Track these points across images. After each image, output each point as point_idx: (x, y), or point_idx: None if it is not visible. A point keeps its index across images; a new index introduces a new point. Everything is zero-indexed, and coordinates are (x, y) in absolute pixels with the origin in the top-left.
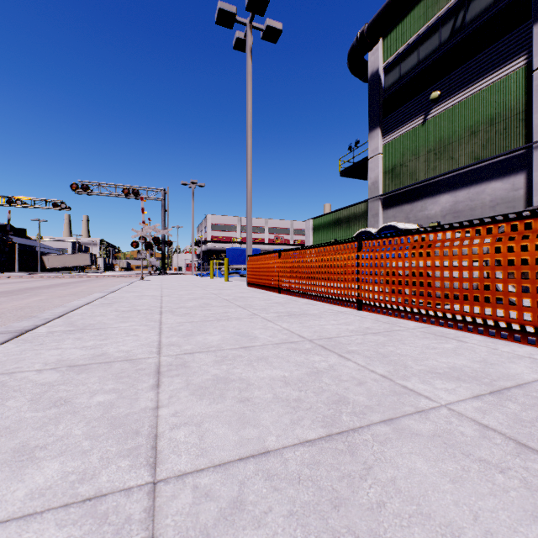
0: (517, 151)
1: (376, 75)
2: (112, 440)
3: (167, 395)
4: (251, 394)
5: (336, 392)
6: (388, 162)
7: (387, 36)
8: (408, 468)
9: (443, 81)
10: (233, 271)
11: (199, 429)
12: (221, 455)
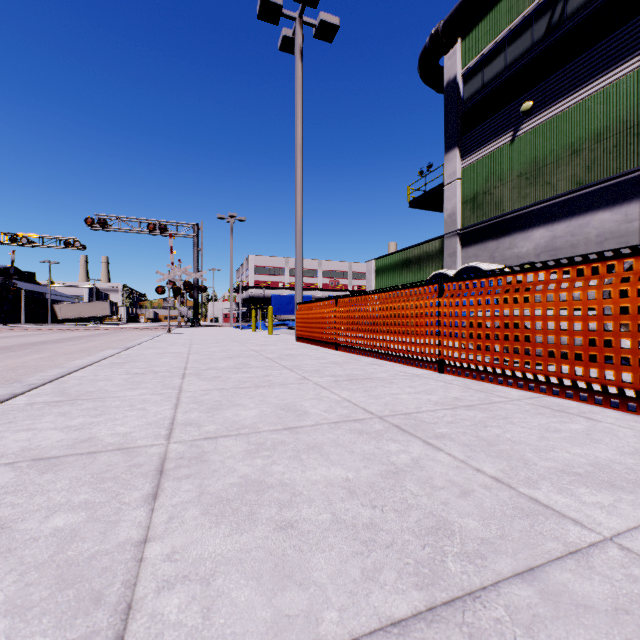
0: (631, 174)
1: (453, 83)
2: (49, 619)
3: (166, 515)
4: (297, 514)
5: (430, 509)
6: (469, 190)
7: (466, 36)
8: None
9: (537, 88)
10: (279, 323)
11: (206, 592)
12: None
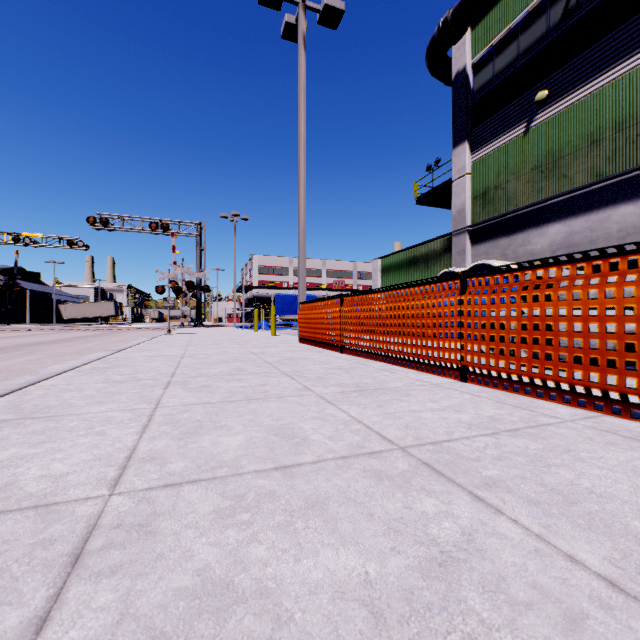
0: None
1: (462, 74)
2: None
3: None
4: None
5: None
6: (479, 184)
7: (477, 25)
8: None
9: (552, 76)
10: (283, 323)
11: None
12: None
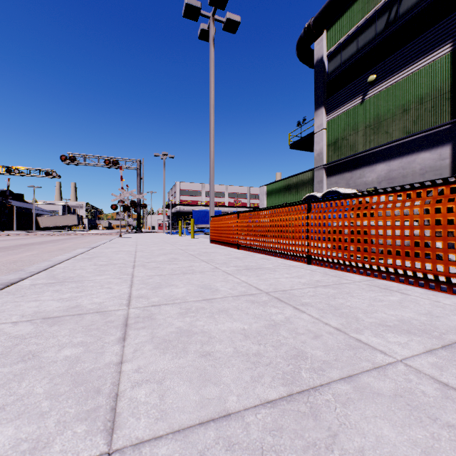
0: (443, 126)
1: (320, 61)
2: (72, 400)
3: (132, 349)
4: (213, 348)
5: (294, 345)
6: (331, 136)
7: (330, 28)
8: (375, 436)
9: (379, 66)
10: (198, 230)
11: (160, 388)
12: (181, 418)
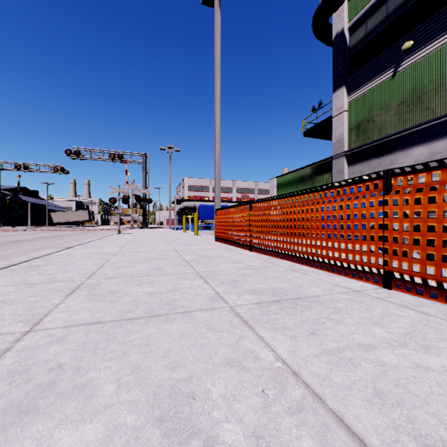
0: None
1: (341, 35)
2: None
3: None
4: None
5: None
6: (354, 119)
7: None
8: None
9: (416, 30)
10: (205, 225)
11: None
12: None
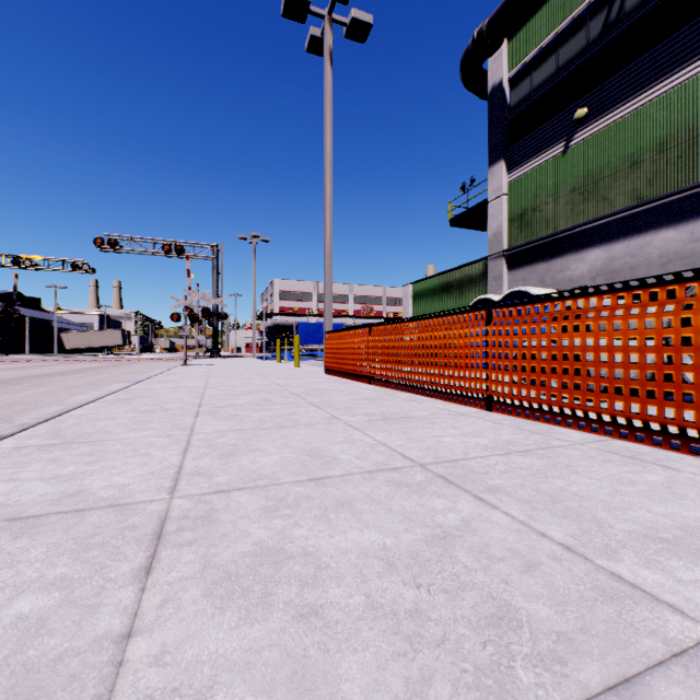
0: (698, 187)
1: (498, 89)
2: None
3: (159, 597)
4: (323, 596)
5: (488, 590)
6: (516, 206)
7: (513, 36)
8: None
9: (592, 93)
10: (307, 353)
11: None
12: None
